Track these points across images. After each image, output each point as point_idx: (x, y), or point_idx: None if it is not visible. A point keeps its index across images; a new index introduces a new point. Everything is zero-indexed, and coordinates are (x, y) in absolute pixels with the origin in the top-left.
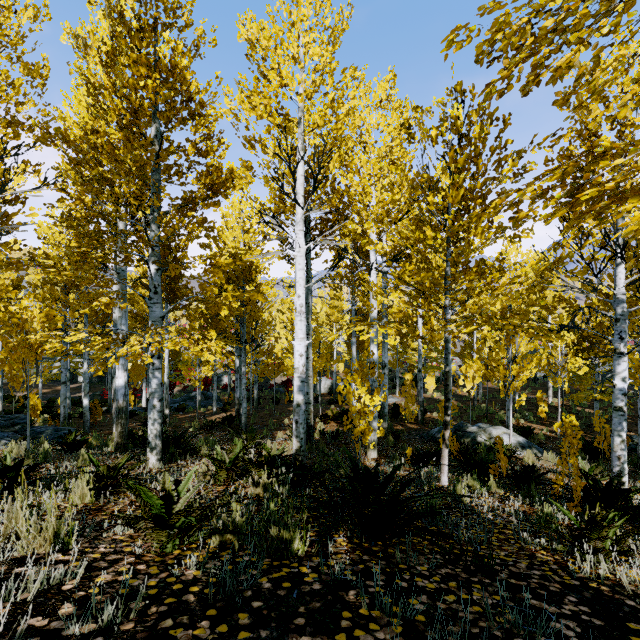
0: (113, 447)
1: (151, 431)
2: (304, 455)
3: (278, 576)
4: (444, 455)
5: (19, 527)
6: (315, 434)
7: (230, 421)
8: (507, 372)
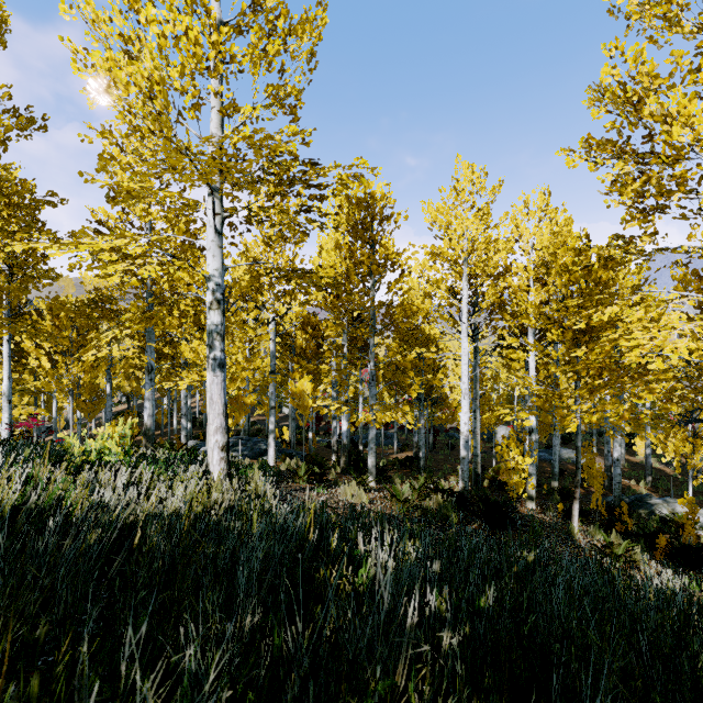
0: (339, 470)
1: (370, 463)
2: (467, 493)
3: (444, 524)
4: (574, 509)
5: (346, 494)
6: (484, 482)
7: (410, 461)
8: (680, 449)
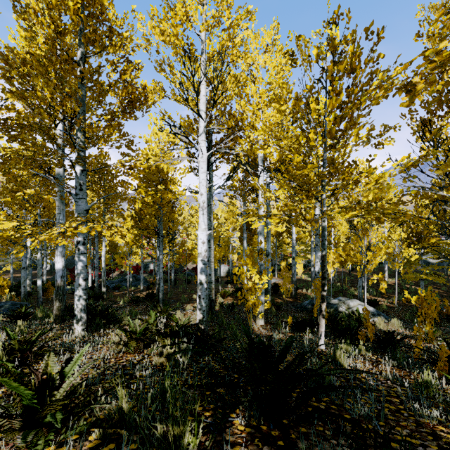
0: (53, 318)
1: (77, 306)
2: (206, 324)
3: None
4: (321, 324)
5: None
6: (216, 306)
7: (152, 296)
8: (363, 258)
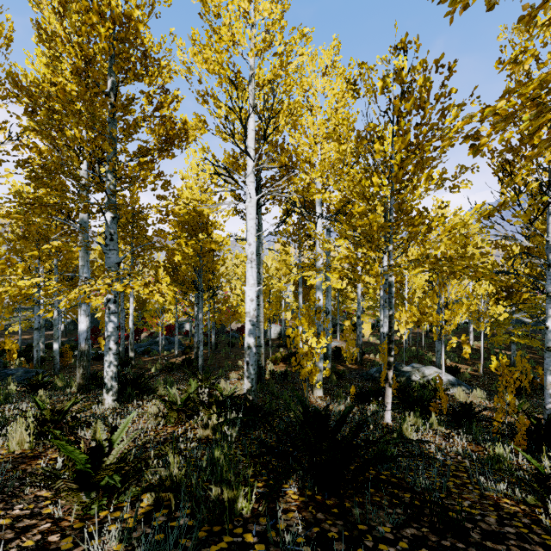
0: (76, 388)
1: (107, 373)
2: (255, 395)
3: (217, 549)
4: (388, 394)
5: None
6: (266, 374)
7: (189, 363)
8: (440, 317)
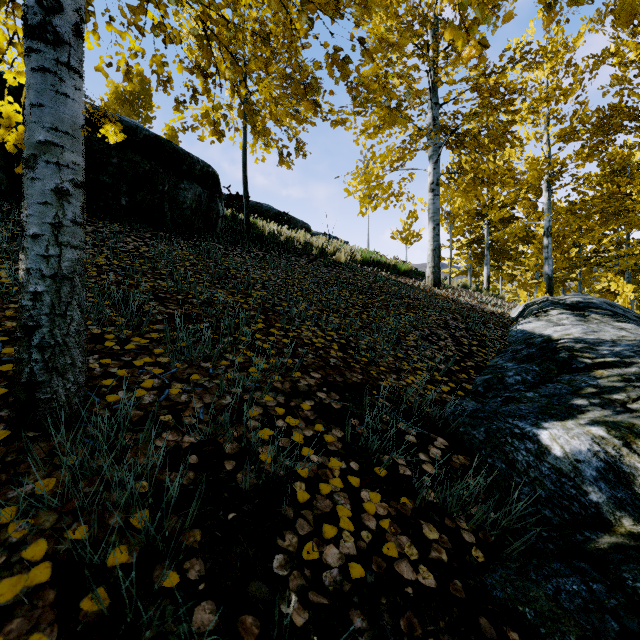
0: None
1: None
2: None
3: None
4: None
5: None
6: None
7: None
8: None
